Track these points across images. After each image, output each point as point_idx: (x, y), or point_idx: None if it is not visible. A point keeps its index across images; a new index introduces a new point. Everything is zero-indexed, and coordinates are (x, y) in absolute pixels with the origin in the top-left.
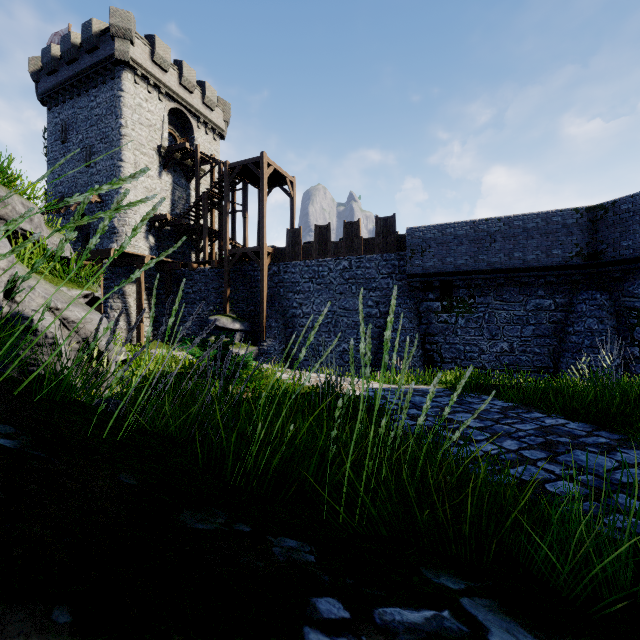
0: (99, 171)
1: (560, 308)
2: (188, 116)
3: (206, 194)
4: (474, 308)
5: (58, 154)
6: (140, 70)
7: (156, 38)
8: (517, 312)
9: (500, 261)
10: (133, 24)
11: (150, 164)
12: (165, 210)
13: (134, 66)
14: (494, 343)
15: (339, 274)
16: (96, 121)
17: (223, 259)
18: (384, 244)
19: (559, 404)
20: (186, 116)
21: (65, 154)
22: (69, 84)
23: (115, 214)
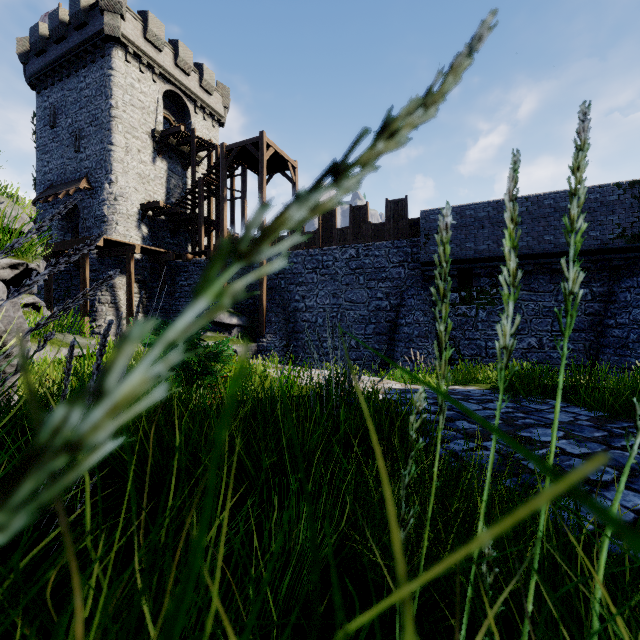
0: (88, 156)
1: (598, 298)
2: (184, 100)
3: (202, 180)
4: (497, 299)
5: (47, 140)
6: (132, 47)
7: (149, 14)
8: (547, 303)
9: (528, 245)
10: None
11: (143, 149)
12: (159, 198)
13: (125, 43)
14: (520, 338)
15: (345, 263)
16: (85, 103)
17: None
18: (395, 229)
19: None
20: (182, 100)
21: (54, 140)
22: (58, 65)
23: (105, 201)
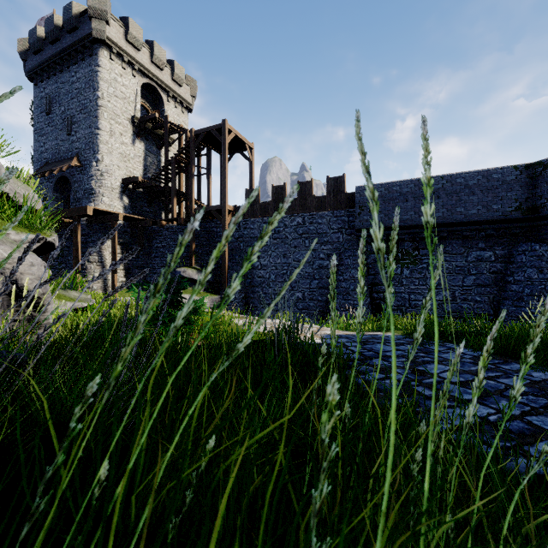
0: (79, 139)
1: (500, 259)
2: (159, 91)
3: (174, 159)
4: (418, 260)
5: (43, 124)
6: (115, 48)
7: (129, 19)
8: (459, 263)
9: (443, 216)
10: (108, 6)
11: (124, 132)
12: (138, 174)
13: (110, 44)
14: (437, 292)
15: (293, 229)
16: (76, 94)
17: (189, 217)
18: (335, 202)
19: (540, 354)
20: (157, 91)
21: (49, 124)
22: (52, 61)
23: (92, 177)
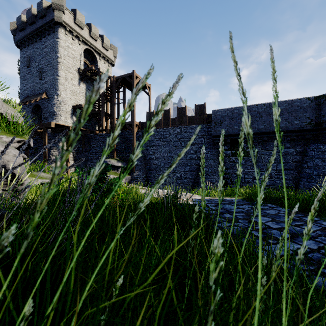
0: (46, 82)
1: (299, 153)
2: (94, 53)
3: (103, 94)
4: (250, 154)
5: (25, 73)
6: (68, 27)
7: (77, 10)
8: None
9: (265, 127)
10: (64, 2)
11: (74, 78)
12: (82, 103)
13: (65, 25)
14: (261, 173)
15: (175, 136)
16: (45, 55)
17: (112, 128)
18: (199, 119)
19: None
20: (93, 53)
21: (29, 73)
22: (31, 36)
23: (55, 104)
